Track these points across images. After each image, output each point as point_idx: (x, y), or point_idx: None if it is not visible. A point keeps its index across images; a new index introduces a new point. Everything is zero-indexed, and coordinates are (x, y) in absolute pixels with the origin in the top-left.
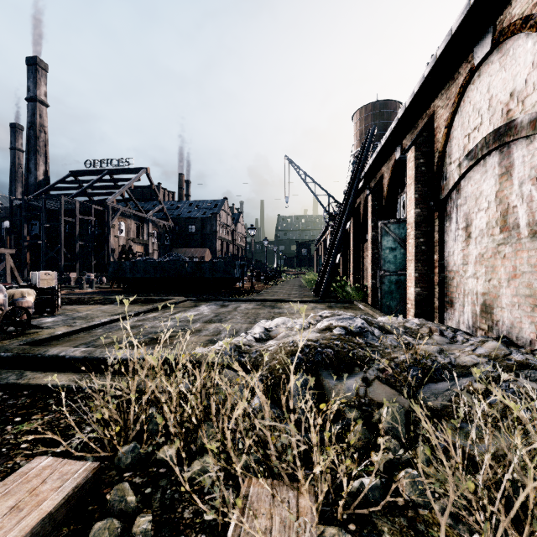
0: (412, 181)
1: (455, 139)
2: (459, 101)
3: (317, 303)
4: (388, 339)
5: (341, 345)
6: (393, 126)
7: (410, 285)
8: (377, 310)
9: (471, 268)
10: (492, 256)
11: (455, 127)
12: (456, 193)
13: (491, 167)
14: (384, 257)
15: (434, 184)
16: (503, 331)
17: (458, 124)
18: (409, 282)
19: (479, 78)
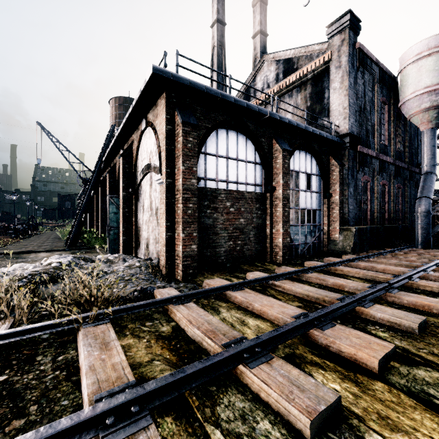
0: (122, 176)
1: (139, 160)
2: (140, 142)
3: (64, 251)
4: (88, 265)
5: (53, 271)
6: (115, 138)
7: (121, 235)
8: (106, 251)
9: (144, 226)
10: (149, 221)
11: (139, 154)
12: (141, 187)
13: (148, 180)
14: (111, 218)
15: (133, 179)
16: (151, 255)
17: (140, 153)
18: (121, 233)
19: (145, 136)
